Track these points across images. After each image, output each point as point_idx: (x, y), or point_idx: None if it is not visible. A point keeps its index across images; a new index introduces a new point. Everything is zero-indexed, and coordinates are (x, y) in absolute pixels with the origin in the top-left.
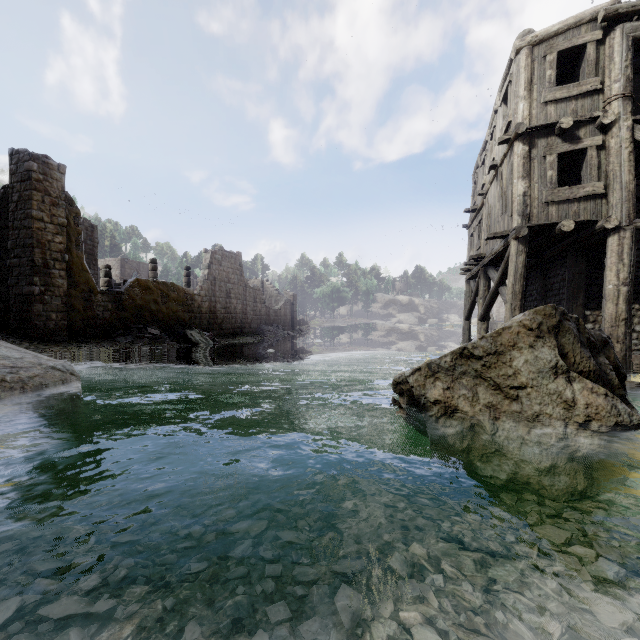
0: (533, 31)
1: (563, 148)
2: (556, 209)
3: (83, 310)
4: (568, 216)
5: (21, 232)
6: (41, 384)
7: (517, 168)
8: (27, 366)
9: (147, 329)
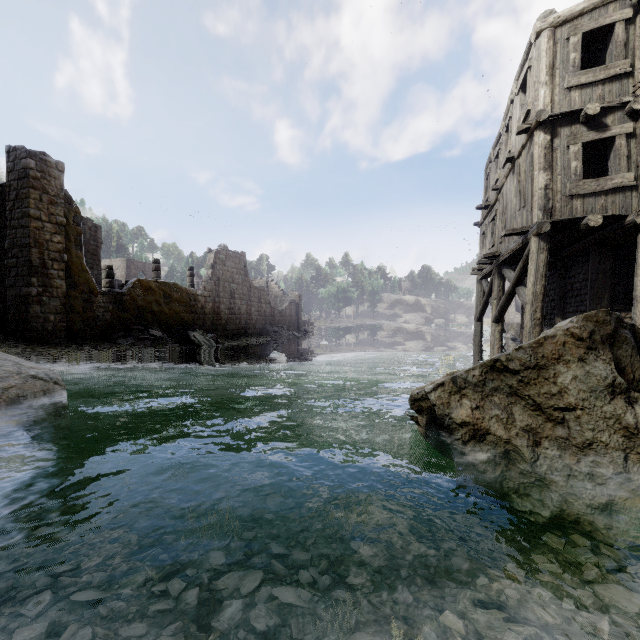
0: (555, 12)
1: (589, 137)
2: (581, 203)
3: (83, 311)
4: (594, 210)
5: (18, 231)
6: (18, 396)
7: (538, 159)
8: (3, 376)
9: (149, 331)
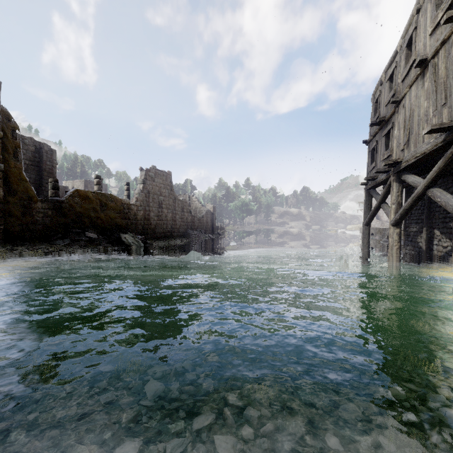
0: None
1: None
2: None
3: (22, 216)
4: None
5: None
6: None
7: None
8: None
9: (85, 233)
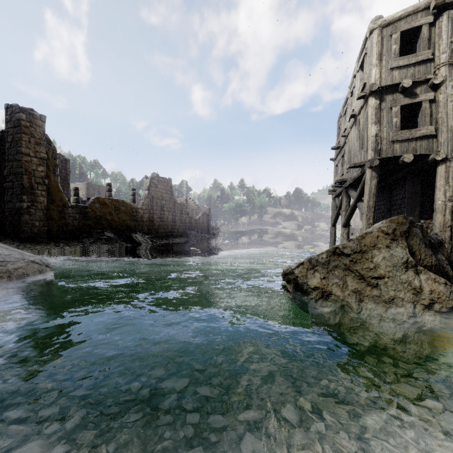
0: (382, 17)
1: (404, 101)
2: (399, 146)
3: (58, 219)
4: (408, 151)
5: (14, 163)
6: (23, 274)
7: (371, 116)
8: (13, 260)
9: (104, 233)
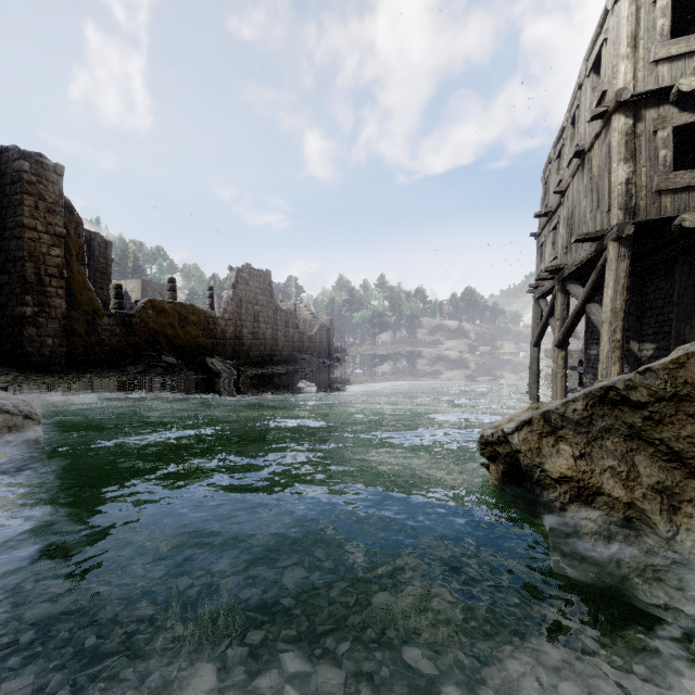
0: None
1: (681, 119)
2: (671, 200)
3: (86, 335)
4: (688, 208)
5: (11, 243)
6: None
7: (617, 148)
8: None
9: (161, 357)
